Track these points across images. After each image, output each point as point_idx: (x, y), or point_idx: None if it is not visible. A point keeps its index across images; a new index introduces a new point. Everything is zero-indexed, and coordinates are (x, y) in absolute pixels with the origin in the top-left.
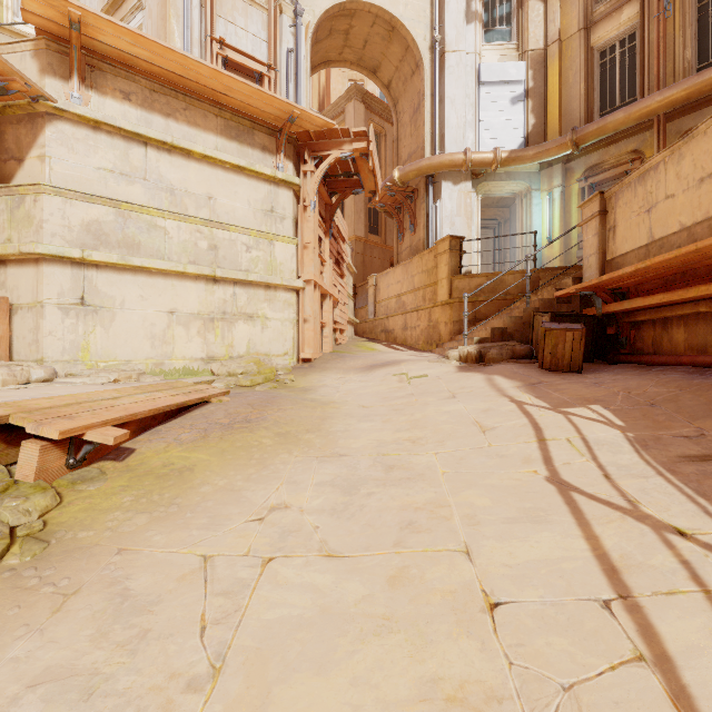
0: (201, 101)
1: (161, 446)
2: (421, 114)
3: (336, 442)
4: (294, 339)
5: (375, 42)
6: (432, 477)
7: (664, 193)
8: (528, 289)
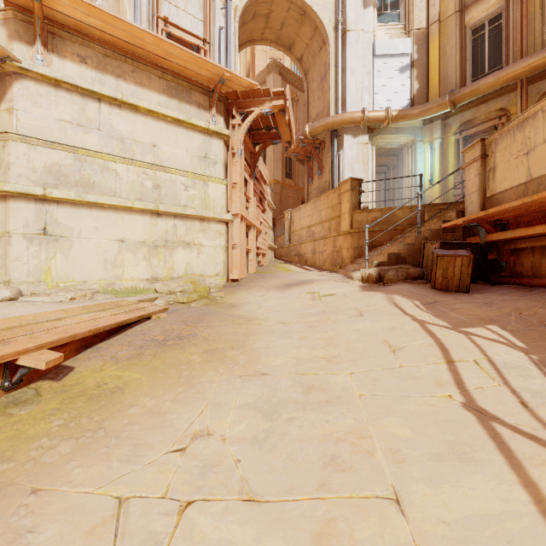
0: (147, 65)
1: (98, 364)
2: (327, 81)
3: (258, 359)
4: (224, 263)
5: (290, 24)
6: (349, 401)
7: (542, 137)
8: (419, 221)
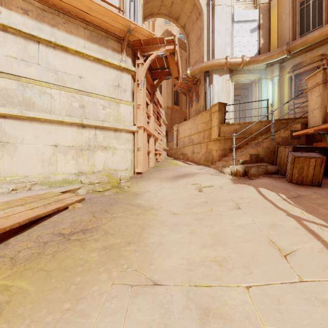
0: (75, 19)
1: None
2: (201, 39)
3: (151, 260)
4: (131, 161)
5: (177, 3)
6: None
7: None
8: (273, 131)
